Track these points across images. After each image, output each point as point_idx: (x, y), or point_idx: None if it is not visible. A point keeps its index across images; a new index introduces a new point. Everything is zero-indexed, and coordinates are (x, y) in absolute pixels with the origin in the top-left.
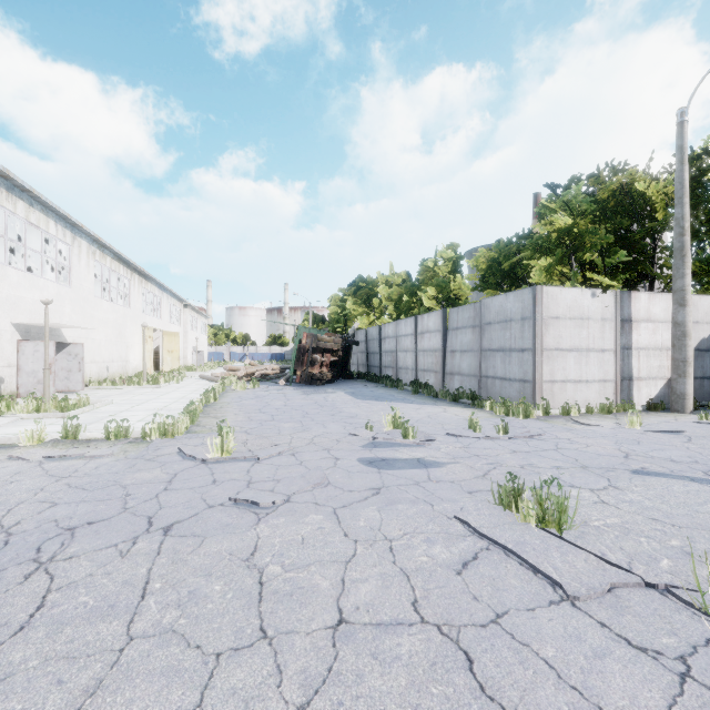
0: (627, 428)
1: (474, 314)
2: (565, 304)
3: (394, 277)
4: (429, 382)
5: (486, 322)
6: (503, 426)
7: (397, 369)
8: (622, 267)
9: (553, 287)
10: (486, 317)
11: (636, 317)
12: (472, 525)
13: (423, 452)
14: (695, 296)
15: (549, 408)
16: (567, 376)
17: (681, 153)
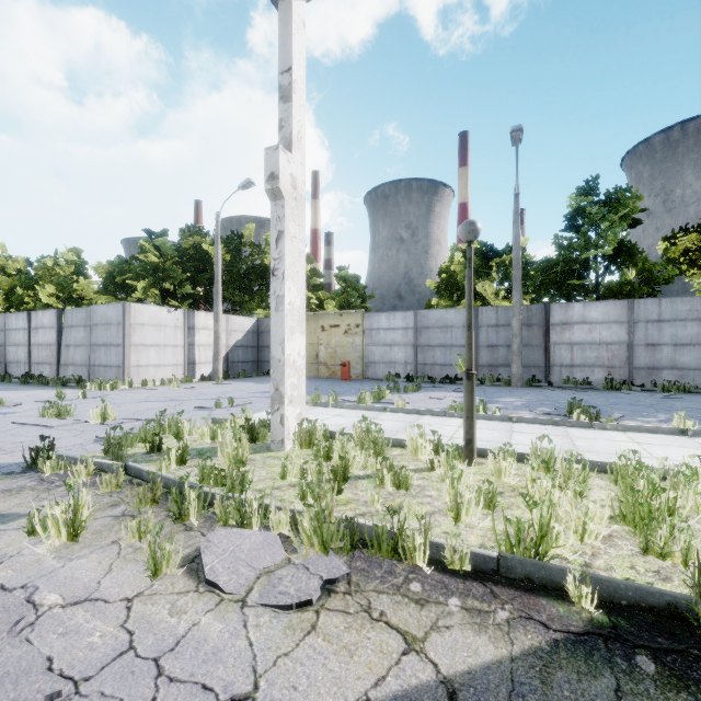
0: (171, 389)
1: (86, 316)
2: (149, 316)
3: (8, 261)
4: (45, 373)
5: (94, 323)
6: (83, 393)
7: (7, 364)
8: (185, 297)
9: (139, 304)
10: (94, 320)
11: (198, 326)
12: (20, 422)
13: (7, 410)
14: (234, 316)
15: (133, 383)
16: (150, 362)
17: (217, 237)
